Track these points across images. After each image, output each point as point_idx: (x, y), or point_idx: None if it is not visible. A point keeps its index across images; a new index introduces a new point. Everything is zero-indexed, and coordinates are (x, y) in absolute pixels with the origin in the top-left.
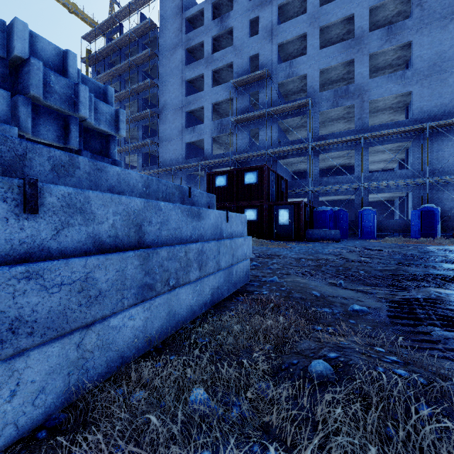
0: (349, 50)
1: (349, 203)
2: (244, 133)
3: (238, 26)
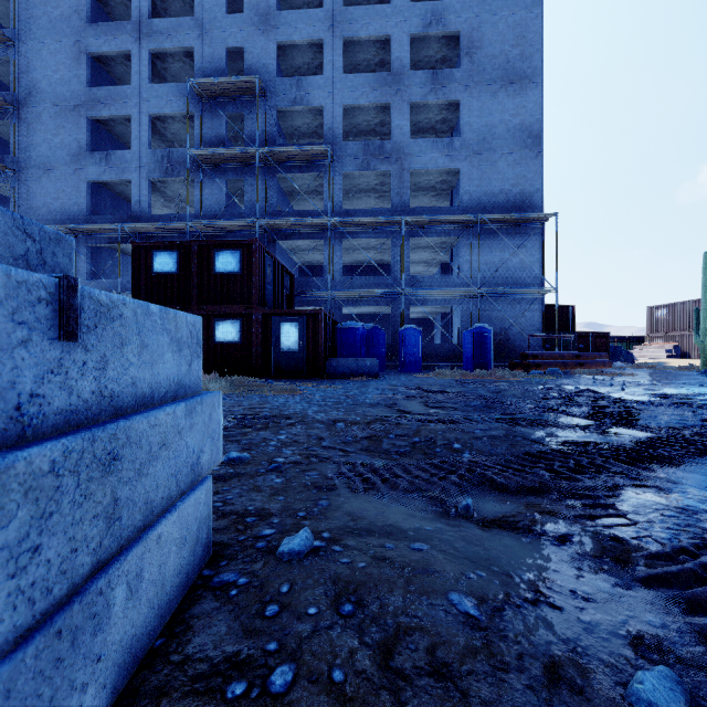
0: (385, 87)
1: (381, 319)
2: (216, 184)
3: None
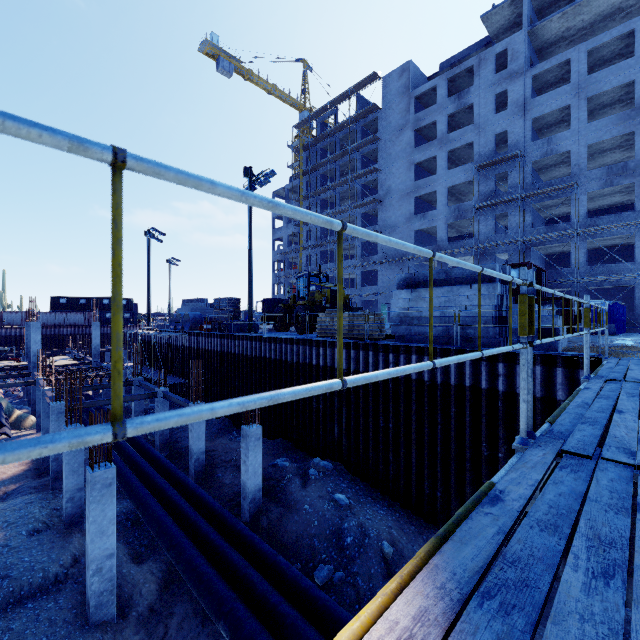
0: (628, 121)
1: (629, 291)
2: (488, 219)
3: (481, 102)
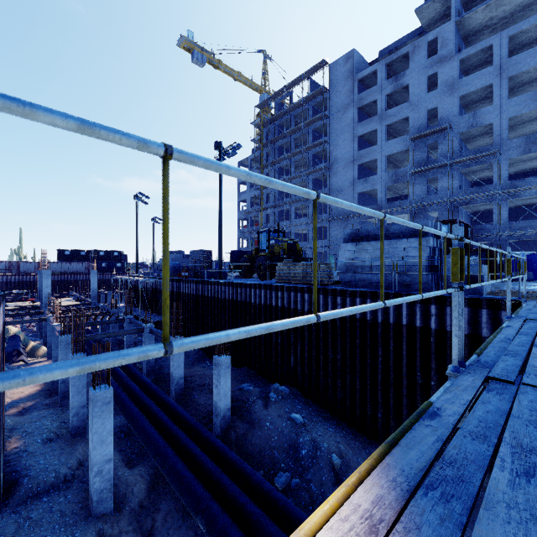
0: None
1: None
2: (421, 182)
3: (415, 83)
